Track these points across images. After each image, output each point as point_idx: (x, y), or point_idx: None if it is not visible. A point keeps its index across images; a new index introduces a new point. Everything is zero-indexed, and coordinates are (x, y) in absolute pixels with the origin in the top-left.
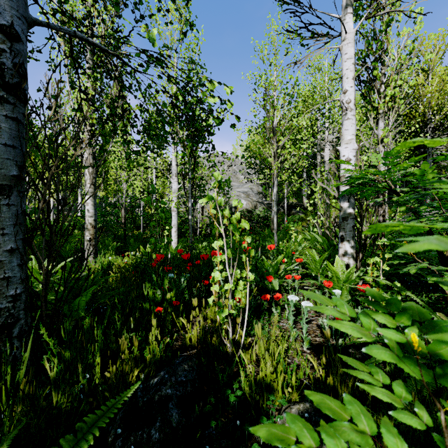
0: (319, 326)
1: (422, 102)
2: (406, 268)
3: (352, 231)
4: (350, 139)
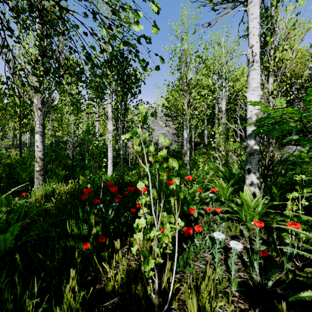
0: (239, 256)
1: (289, 70)
2: None
3: (257, 164)
4: (256, 87)
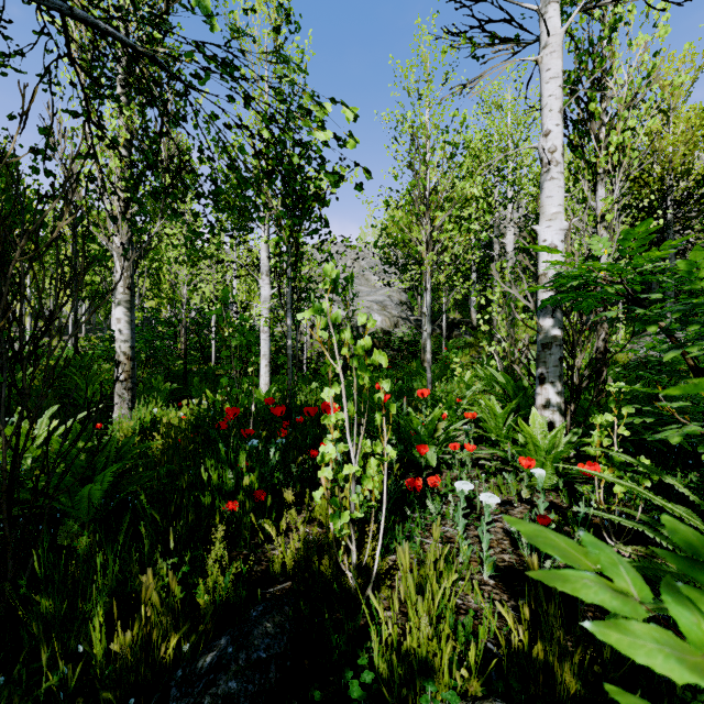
0: (507, 532)
1: (659, 160)
2: (661, 434)
3: (559, 366)
4: (555, 213)
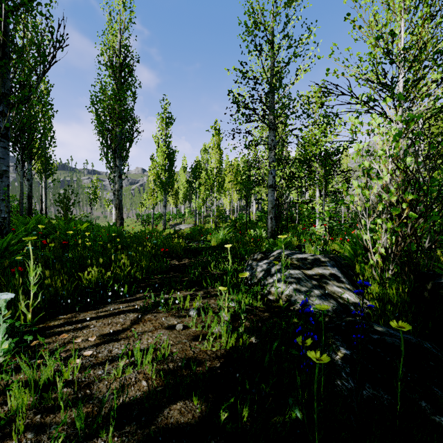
0: None
1: None
2: None
3: None
4: None
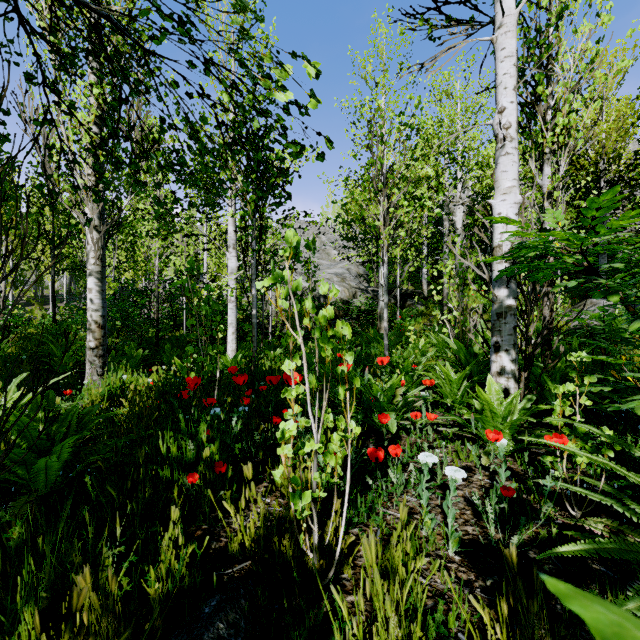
0: (469, 501)
1: (593, 146)
2: (627, 404)
3: (513, 335)
4: (510, 187)
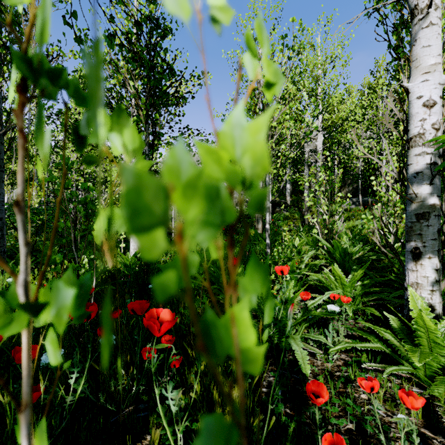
0: None
1: None
2: None
3: (437, 239)
4: (434, 64)
